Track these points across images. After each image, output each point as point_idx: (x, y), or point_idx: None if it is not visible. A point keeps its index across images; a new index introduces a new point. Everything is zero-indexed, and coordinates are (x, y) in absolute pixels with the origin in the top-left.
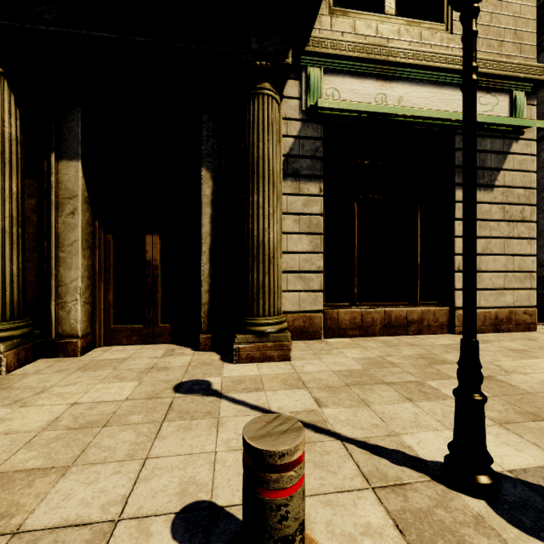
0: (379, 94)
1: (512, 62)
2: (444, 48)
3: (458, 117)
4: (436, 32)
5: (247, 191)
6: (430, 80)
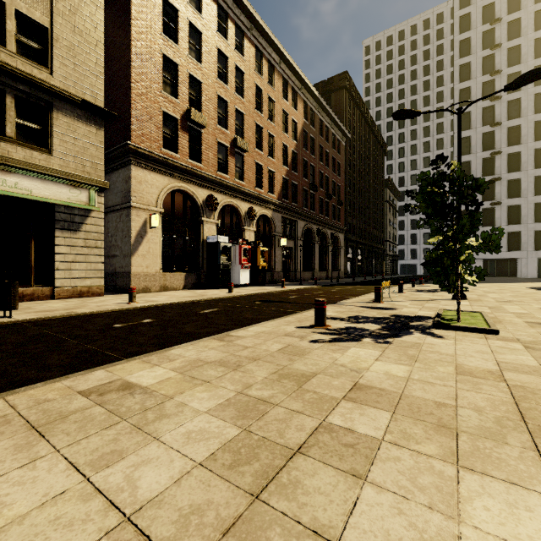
0: (1, 179)
1: (87, 177)
2: (48, 162)
3: (47, 200)
4: (43, 154)
5: None
6: (37, 177)
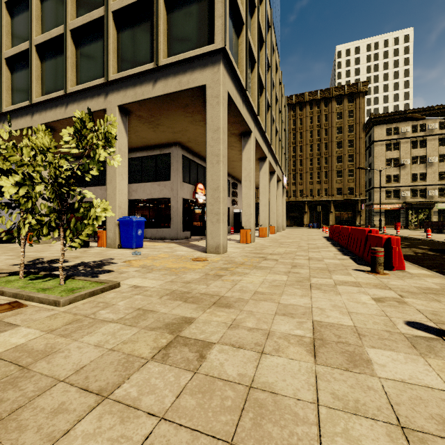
0: (444, 205)
1: None
2: None
3: None
4: None
5: (430, 216)
6: None
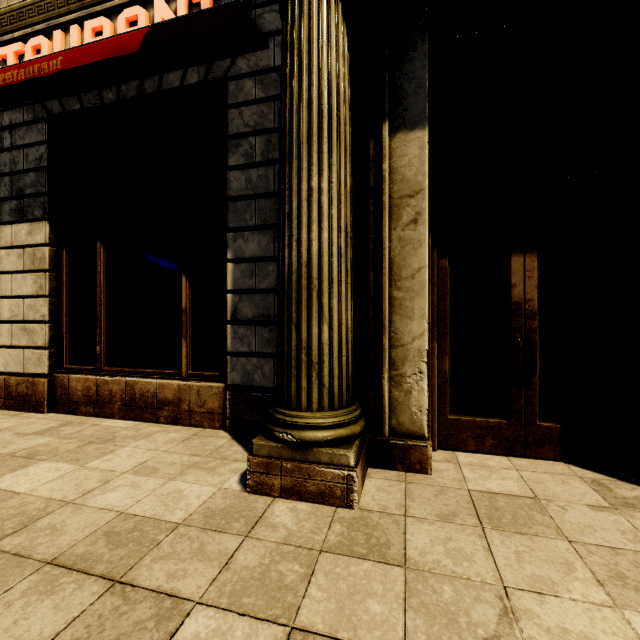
0: None
1: None
2: None
3: None
4: None
5: None
6: None
